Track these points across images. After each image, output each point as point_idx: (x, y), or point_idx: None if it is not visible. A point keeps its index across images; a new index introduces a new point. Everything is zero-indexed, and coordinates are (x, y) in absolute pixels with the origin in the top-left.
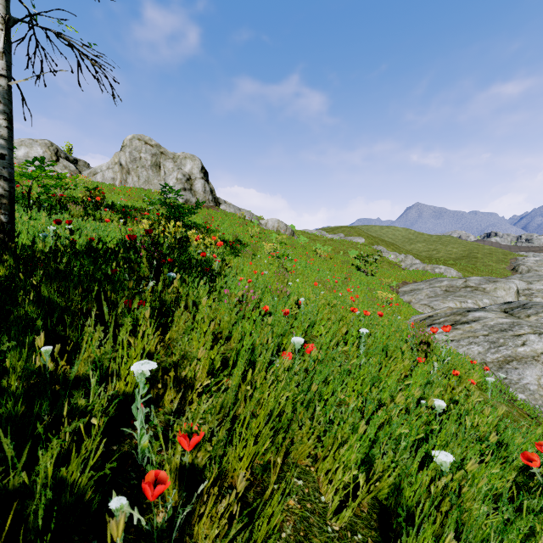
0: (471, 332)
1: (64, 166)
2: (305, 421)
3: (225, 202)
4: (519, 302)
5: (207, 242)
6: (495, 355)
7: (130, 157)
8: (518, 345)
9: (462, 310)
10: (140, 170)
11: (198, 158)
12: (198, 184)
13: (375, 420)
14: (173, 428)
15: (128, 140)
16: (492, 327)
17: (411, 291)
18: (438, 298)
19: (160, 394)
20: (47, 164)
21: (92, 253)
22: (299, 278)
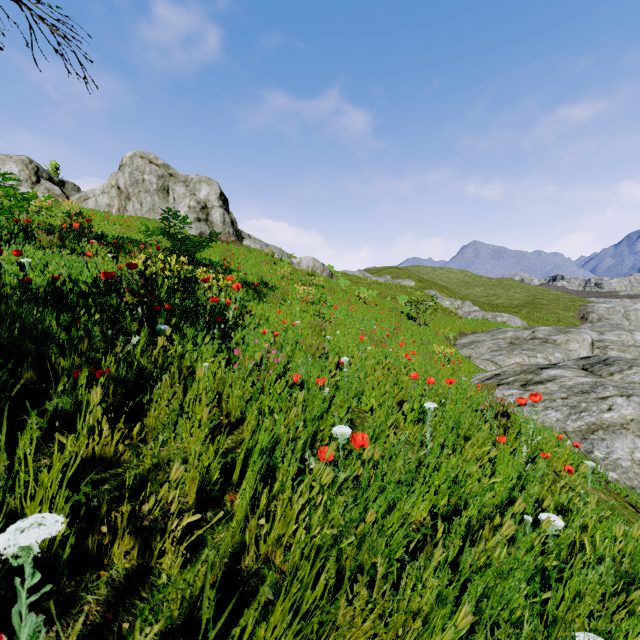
0: (546, 394)
1: (47, 189)
2: (358, 591)
3: (249, 236)
4: (599, 357)
5: (222, 283)
6: (576, 422)
7: (130, 179)
8: (604, 410)
9: (534, 367)
10: (143, 196)
11: (215, 182)
12: (216, 214)
13: (477, 582)
14: (121, 613)
15: (128, 158)
16: (571, 387)
17: (471, 344)
18: (502, 352)
19: (109, 539)
20: (24, 185)
21: (55, 297)
22: (339, 330)
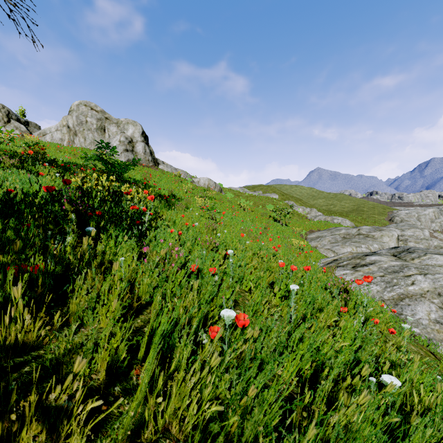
0: (369, 273)
1: (15, 127)
2: None
3: (163, 162)
4: (404, 247)
5: (141, 195)
6: (390, 293)
7: (77, 120)
8: (409, 285)
9: (361, 254)
10: (86, 133)
11: (139, 124)
12: (139, 146)
13: None
14: None
15: (75, 105)
16: (386, 269)
17: (317, 238)
18: (338, 243)
19: (21, 422)
20: None
21: (9, 205)
22: (226, 229)
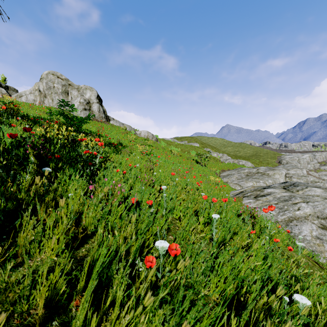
0: (267, 201)
1: None
2: None
3: (113, 119)
4: (291, 182)
5: (94, 143)
6: (282, 216)
7: (46, 86)
8: (296, 210)
9: (260, 187)
10: (53, 95)
11: (94, 89)
12: (95, 106)
13: None
14: None
15: (45, 74)
16: (279, 198)
17: (227, 175)
18: (243, 179)
19: None
20: None
21: None
22: (161, 169)
